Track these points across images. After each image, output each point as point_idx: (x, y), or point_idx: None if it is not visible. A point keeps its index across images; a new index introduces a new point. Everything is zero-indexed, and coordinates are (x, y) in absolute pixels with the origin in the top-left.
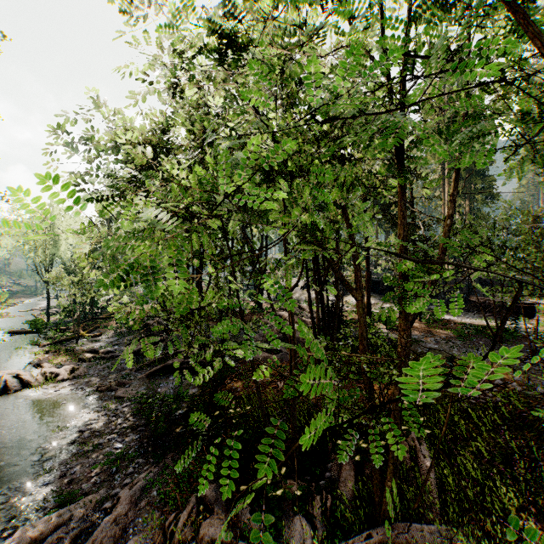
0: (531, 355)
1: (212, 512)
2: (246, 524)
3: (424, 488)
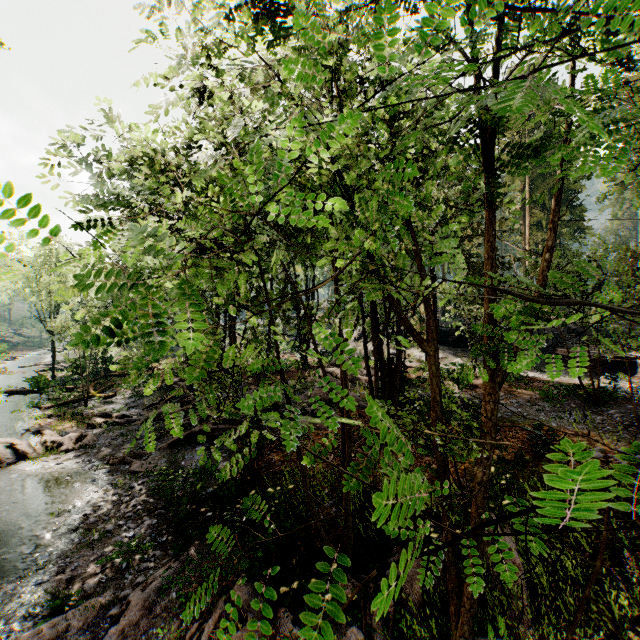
0: (637, 422)
1: (244, 621)
2: (288, 638)
3: (511, 591)
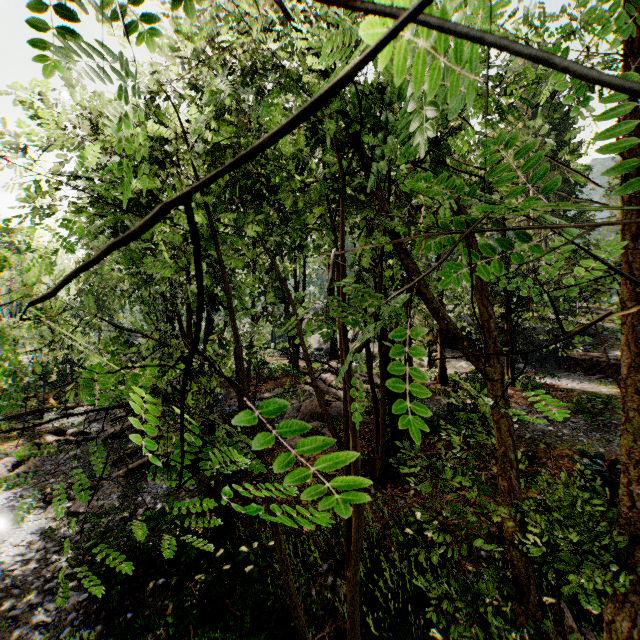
0: None
1: None
2: None
3: None
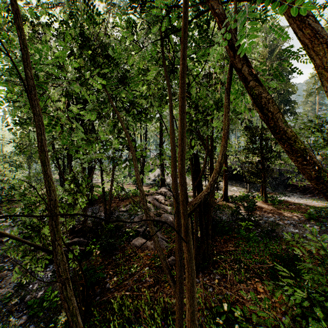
0: None
1: None
2: None
3: None
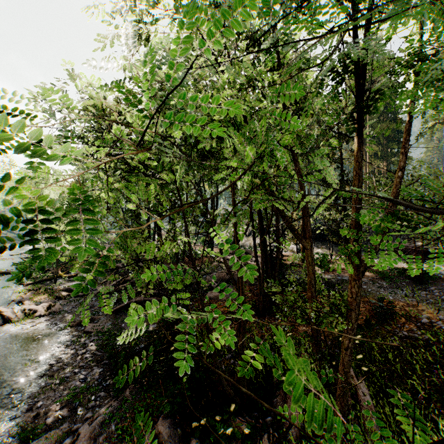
0: None
1: None
2: None
3: (366, 427)
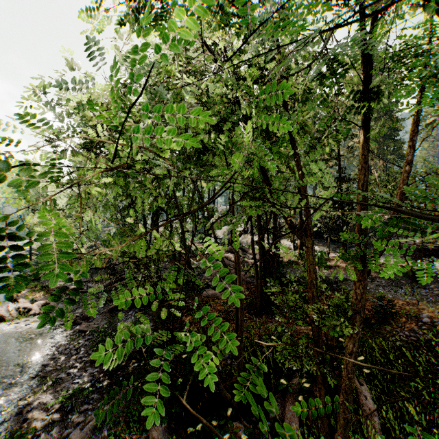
0: None
1: None
2: None
3: (369, 433)
